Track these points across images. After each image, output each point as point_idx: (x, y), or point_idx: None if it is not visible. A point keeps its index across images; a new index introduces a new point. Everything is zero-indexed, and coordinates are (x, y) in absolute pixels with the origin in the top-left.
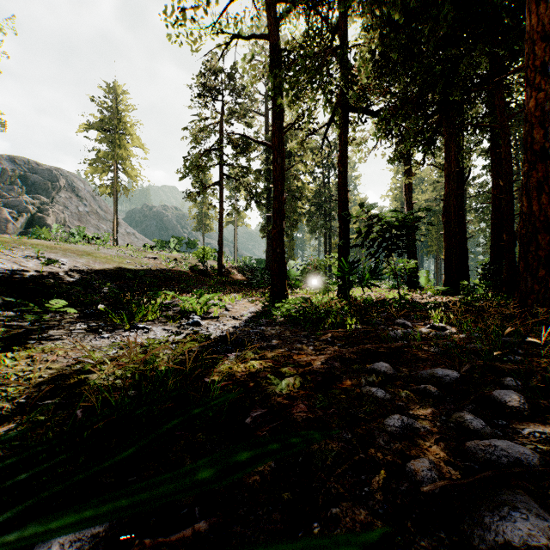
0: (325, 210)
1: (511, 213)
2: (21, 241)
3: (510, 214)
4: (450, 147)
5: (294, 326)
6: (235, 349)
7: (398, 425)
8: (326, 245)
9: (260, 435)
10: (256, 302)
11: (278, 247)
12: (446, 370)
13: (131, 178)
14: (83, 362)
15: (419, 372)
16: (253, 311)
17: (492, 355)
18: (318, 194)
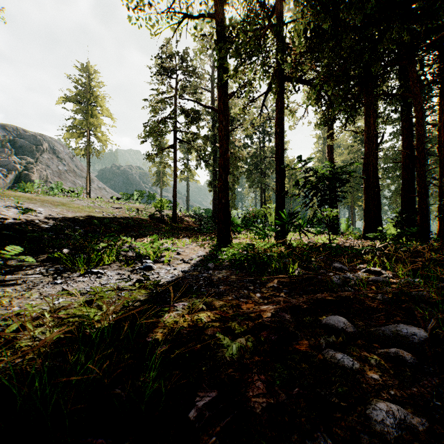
0: (261, 169)
1: (423, 169)
2: (6, 193)
3: (422, 170)
4: (369, 113)
5: (239, 270)
6: (183, 296)
7: (390, 423)
8: (261, 197)
9: (208, 442)
10: (204, 245)
11: (224, 198)
12: (410, 328)
13: (101, 142)
14: (22, 314)
15: (380, 329)
16: (202, 255)
17: (442, 304)
18: (255, 156)
